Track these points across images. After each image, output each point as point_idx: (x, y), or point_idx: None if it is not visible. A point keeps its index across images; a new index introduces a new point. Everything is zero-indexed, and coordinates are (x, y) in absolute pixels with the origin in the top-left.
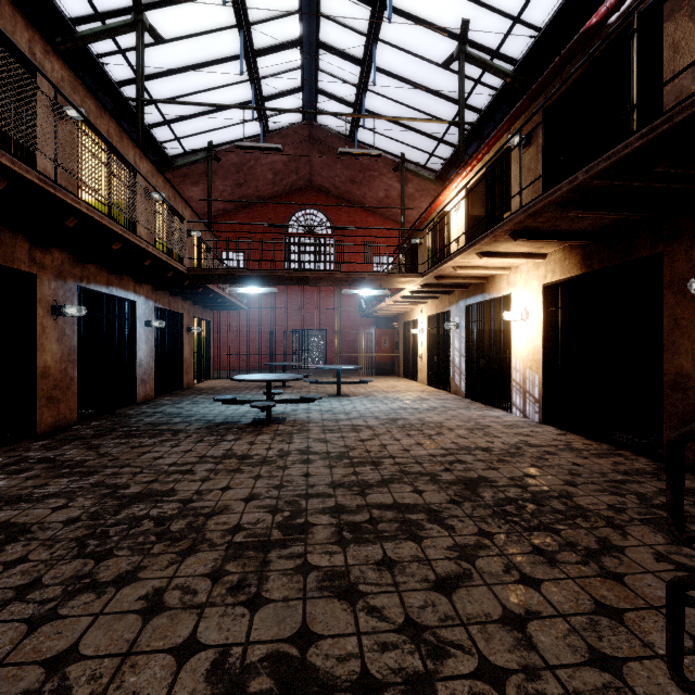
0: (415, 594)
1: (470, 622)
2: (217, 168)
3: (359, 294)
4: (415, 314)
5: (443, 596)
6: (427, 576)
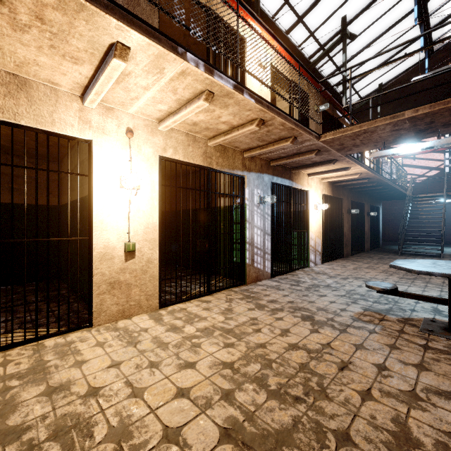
0: None
1: None
2: None
3: (419, 148)
4: (60, 115)
5: None
6: None
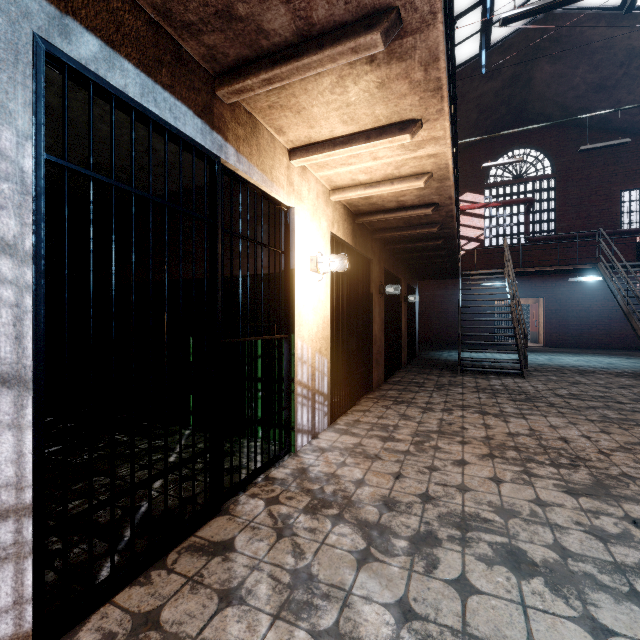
0: (573, 388)
1: (557, 385)
2: None
3: None
4: None
5: (564, 387)
6: (568, 389)
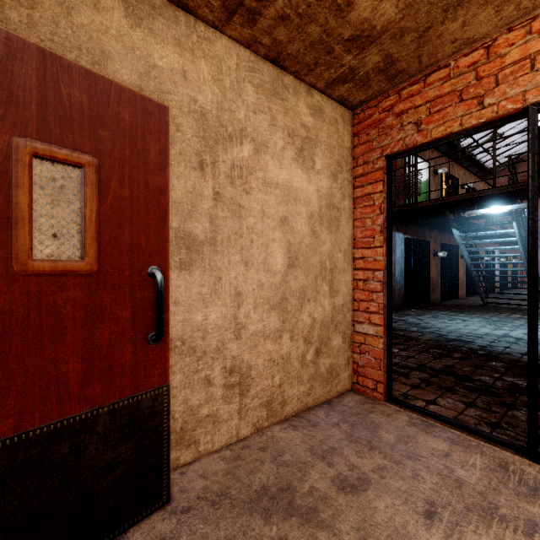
0: None
1: None
2: (520, 163)
3: None
4: None
5: None
6: None
